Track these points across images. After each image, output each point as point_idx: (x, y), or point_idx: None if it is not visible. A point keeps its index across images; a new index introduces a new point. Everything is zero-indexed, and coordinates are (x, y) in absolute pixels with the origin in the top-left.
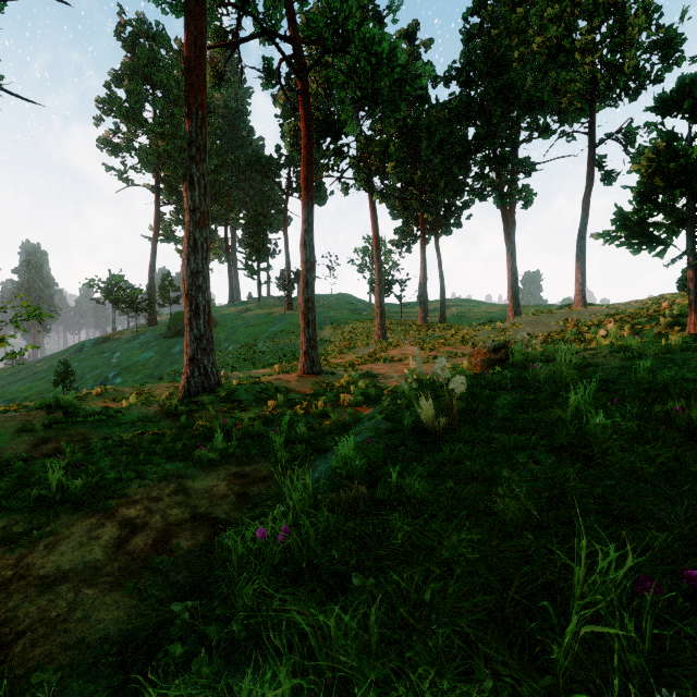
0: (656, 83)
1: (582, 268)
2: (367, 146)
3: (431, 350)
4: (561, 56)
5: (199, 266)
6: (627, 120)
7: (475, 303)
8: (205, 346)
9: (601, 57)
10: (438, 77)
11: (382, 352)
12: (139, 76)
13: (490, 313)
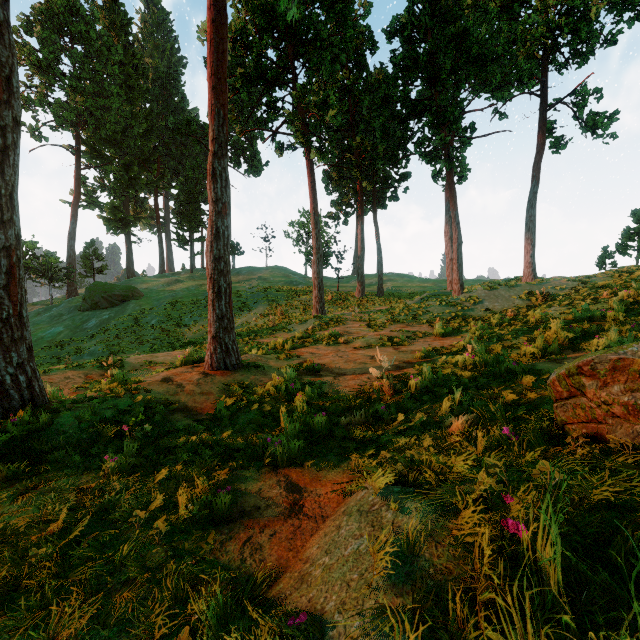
0: (608, 45)
1: (532, 239)
2: (304, 95)
3: (381, 327)
4: (516, 5)
5: None
6: (588, 76)
7: (408, 277)
8: None
9: None
10: (376, 43)
11: (323, 330)
12: (54, 24)
13: (424, 287)
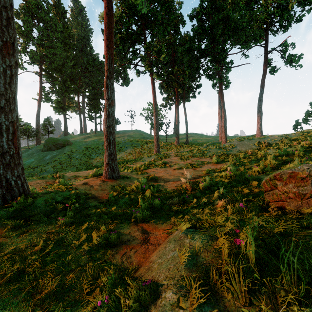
0: (298, 22)
1: (260, 116)
2: (150, 47)
3: (187, 159)
4: (252, 3)
5: (1, 89)
6: (288, 37)
7: (200, 135)
8: (8, 162)
9: (277, 0)
10: (185, 21)
11: (159, 160)
12: (30, 13)
13: (208, 139)
